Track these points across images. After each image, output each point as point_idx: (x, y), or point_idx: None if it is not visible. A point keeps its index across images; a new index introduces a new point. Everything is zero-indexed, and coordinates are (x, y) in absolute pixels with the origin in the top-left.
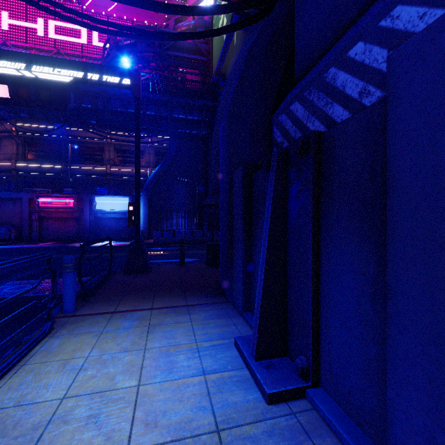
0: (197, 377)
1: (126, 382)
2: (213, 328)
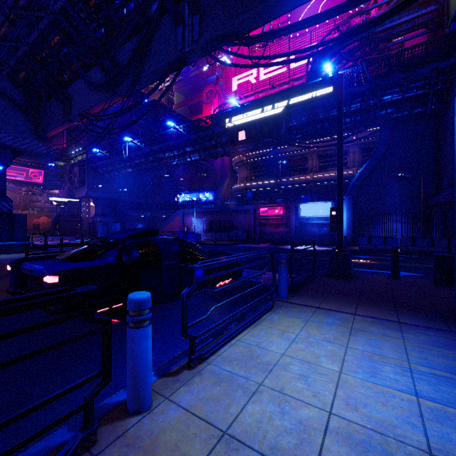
0: (407, 395)
1: (329, 365)
2: (436, 356)
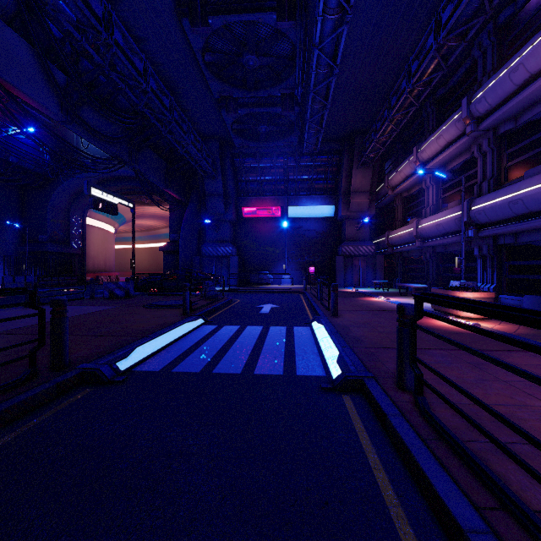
0: None
1: None
2: None
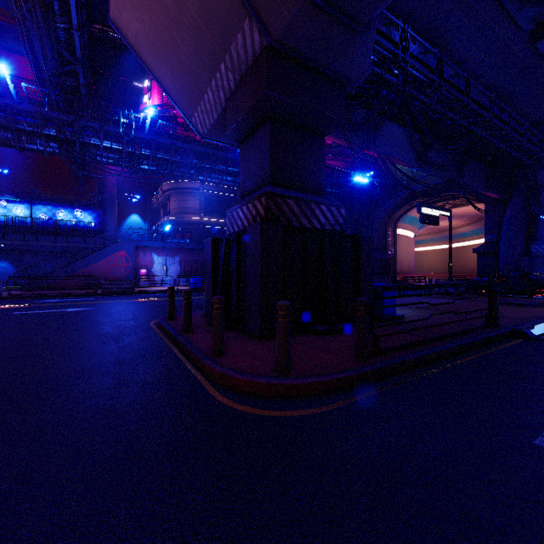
0: None
1: None
2: None
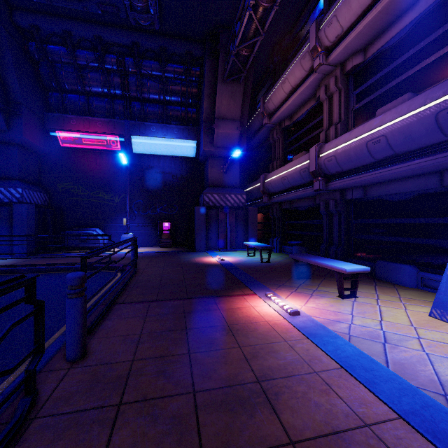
0: None
1: None
2: None
